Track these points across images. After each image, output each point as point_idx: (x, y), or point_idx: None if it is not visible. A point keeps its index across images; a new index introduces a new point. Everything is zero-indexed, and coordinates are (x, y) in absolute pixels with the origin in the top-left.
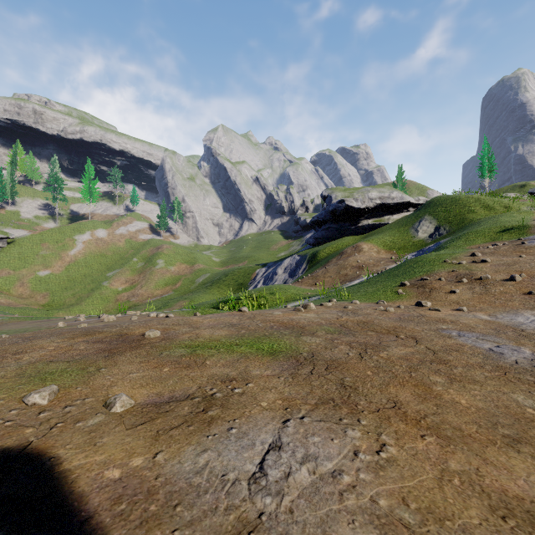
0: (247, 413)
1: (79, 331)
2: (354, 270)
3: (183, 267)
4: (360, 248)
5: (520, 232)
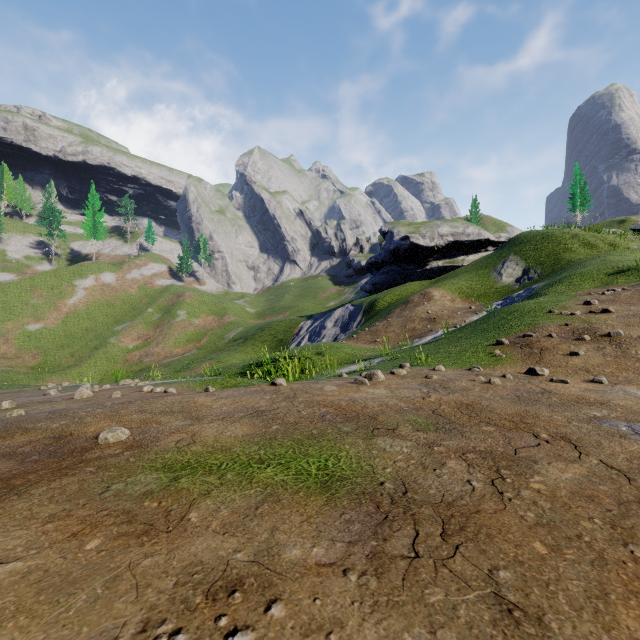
0: None
1: None
2: (424, 323)
3: (210, 320)
4: (430, 296)
5: None
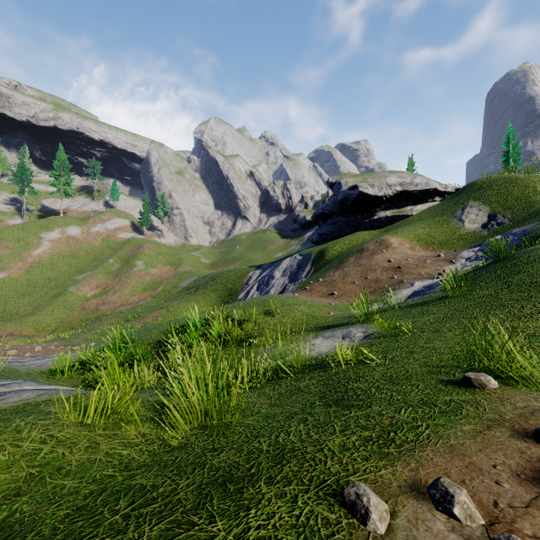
0: None
1: None
2: (388, 273)
3: (166, 270)
4: (387, 243)
5: None
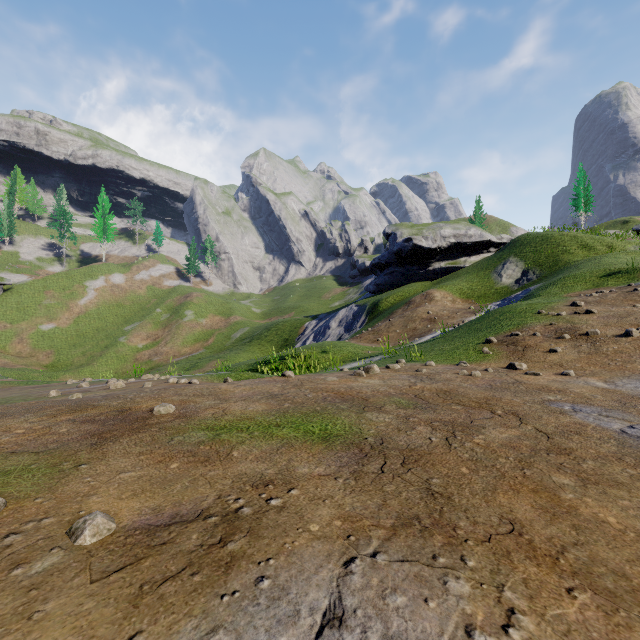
0: (289, 546)
1: (67, 405)
2: (425, 323)
3: (217, 320)
4: (431, 297)
5: (629, 277)
